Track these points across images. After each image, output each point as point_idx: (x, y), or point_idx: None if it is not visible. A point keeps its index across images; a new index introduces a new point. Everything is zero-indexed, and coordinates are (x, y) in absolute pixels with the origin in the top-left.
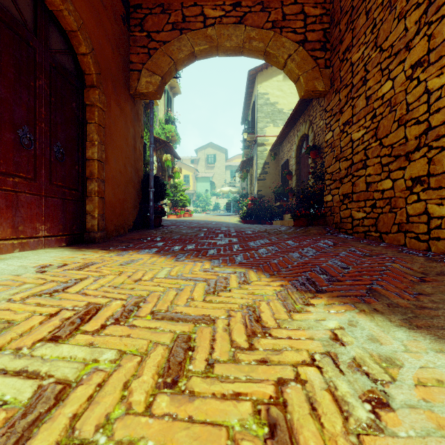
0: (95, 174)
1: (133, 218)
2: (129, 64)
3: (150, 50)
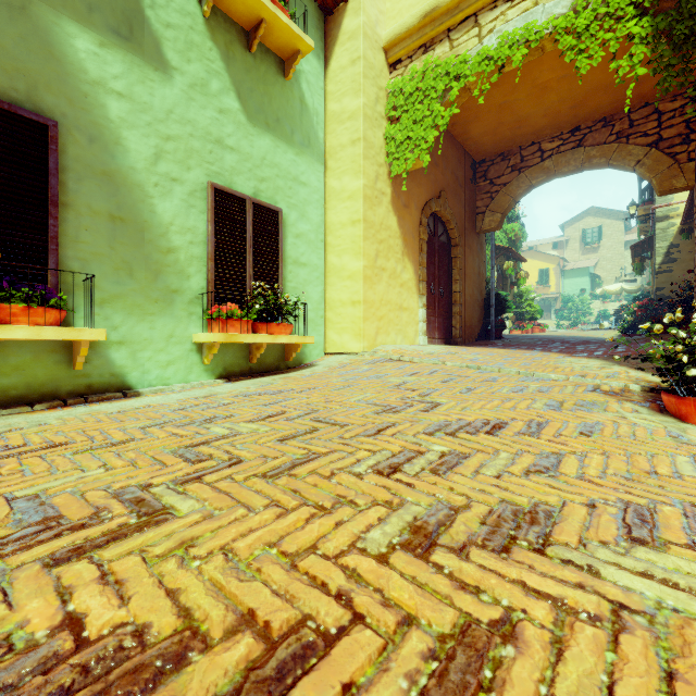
0: (457, 301)
1: (477, 331)
2: (475, 210)
3: (492, 194)
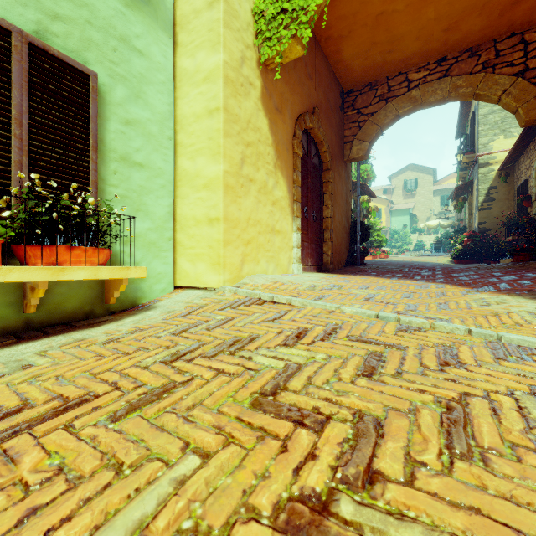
0: (329, 227)
1: (345, 257)
2: (343, 138)
3: (360, 123)
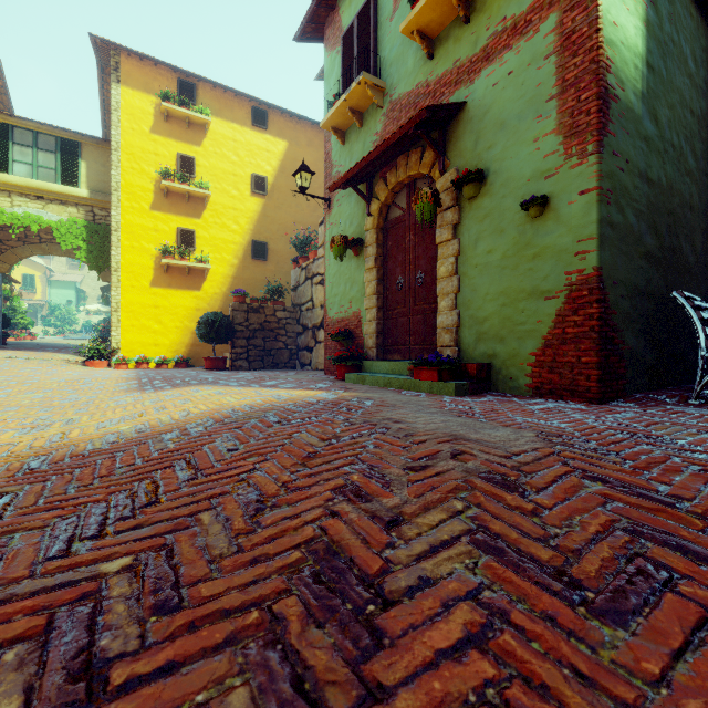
0: None
1: None
2: None
3: (3, 250)
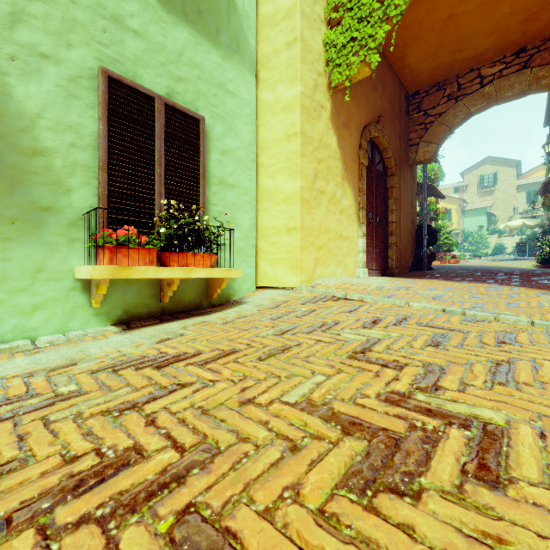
0: (393, 231)
1: (410, 261)
2: (408, 141)
3: (426, 125)
